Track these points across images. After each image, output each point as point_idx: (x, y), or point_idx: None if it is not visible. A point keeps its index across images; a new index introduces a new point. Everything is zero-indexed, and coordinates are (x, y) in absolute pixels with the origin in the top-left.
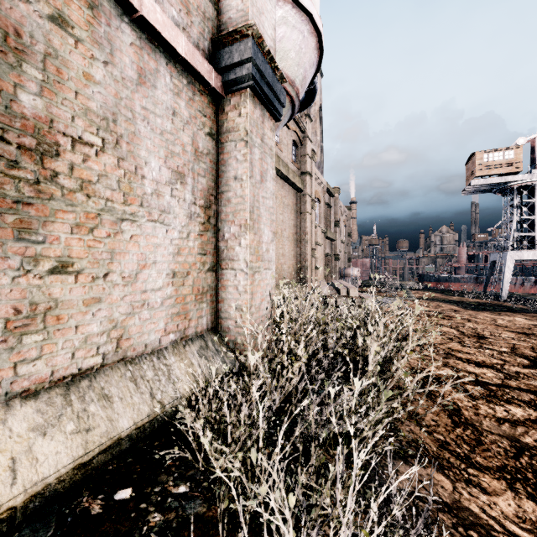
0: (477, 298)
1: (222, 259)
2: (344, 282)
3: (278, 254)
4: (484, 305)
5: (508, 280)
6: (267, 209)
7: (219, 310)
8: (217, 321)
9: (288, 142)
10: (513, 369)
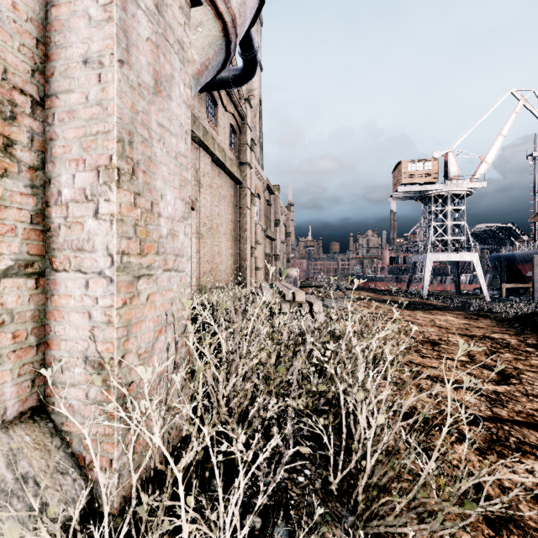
0: (403, 296)
1: (56, 248)
2: (287, 284)
3: (213, 252)
4: (414, 304)
5: (427, 280)
6: (171, 154)
7: (48, 364)
8: (45, 391)
9: (225, 125)
10: (490, 388)
